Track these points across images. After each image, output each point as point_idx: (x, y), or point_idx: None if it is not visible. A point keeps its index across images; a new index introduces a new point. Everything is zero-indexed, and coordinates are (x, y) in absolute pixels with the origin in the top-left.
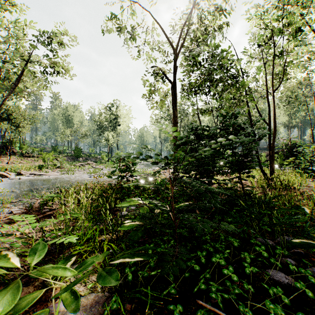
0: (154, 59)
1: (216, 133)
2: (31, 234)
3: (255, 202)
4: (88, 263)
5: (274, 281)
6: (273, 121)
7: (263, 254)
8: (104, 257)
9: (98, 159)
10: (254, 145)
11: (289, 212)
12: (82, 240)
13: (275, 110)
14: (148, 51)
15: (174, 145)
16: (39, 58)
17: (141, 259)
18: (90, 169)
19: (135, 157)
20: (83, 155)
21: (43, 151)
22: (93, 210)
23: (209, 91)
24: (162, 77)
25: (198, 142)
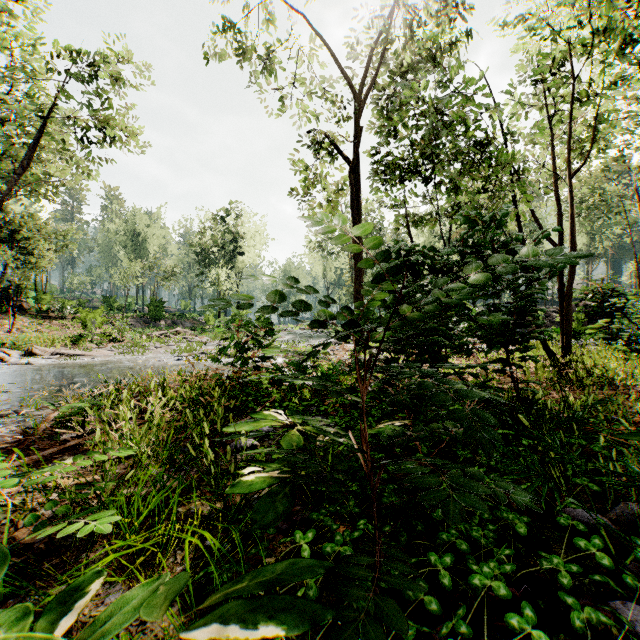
0: (313, 116)
1: (454, 262)
2: (24, 496)
3: (544, 417)
4: (131, 603)
5: (639, 639)
6: (570, 240)
7: (599, 560)
8: (167, 604)
9: (198, 324)
10: (541, 289)
11: (624, 440)
12: (139, 518)
13: (573, 215)
14: (302, 100)
15: (356, 294)
16: (75, 114)
17: (277, 633)
18: (180, 344)
19: (266, 307)
20: (167, 316)
21: (84, 307)
22: (176, 436)
23: (434, 174)
24: (331, 151)
25: (412, 283)
